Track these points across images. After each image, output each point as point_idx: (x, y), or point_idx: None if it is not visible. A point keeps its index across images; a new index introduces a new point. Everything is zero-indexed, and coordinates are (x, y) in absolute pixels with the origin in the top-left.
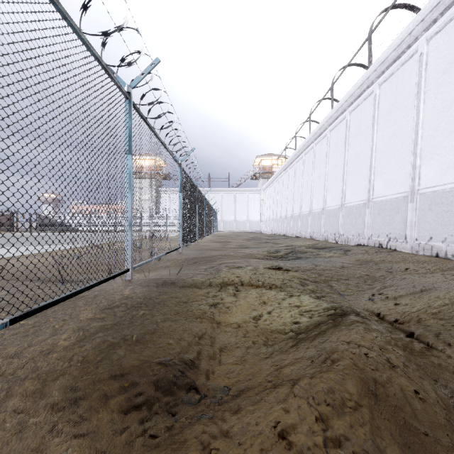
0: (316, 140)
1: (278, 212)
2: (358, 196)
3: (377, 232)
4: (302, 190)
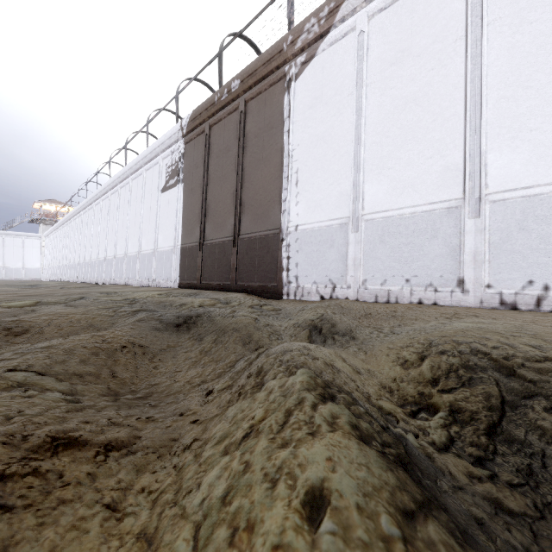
0: (74, 218)
1: (55, 261)
2: (83, 258)
3: (85, 276)
4: (68, 248)
